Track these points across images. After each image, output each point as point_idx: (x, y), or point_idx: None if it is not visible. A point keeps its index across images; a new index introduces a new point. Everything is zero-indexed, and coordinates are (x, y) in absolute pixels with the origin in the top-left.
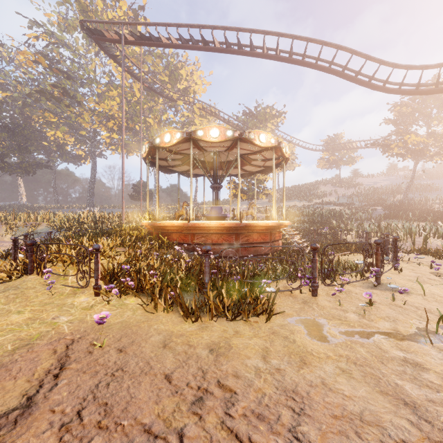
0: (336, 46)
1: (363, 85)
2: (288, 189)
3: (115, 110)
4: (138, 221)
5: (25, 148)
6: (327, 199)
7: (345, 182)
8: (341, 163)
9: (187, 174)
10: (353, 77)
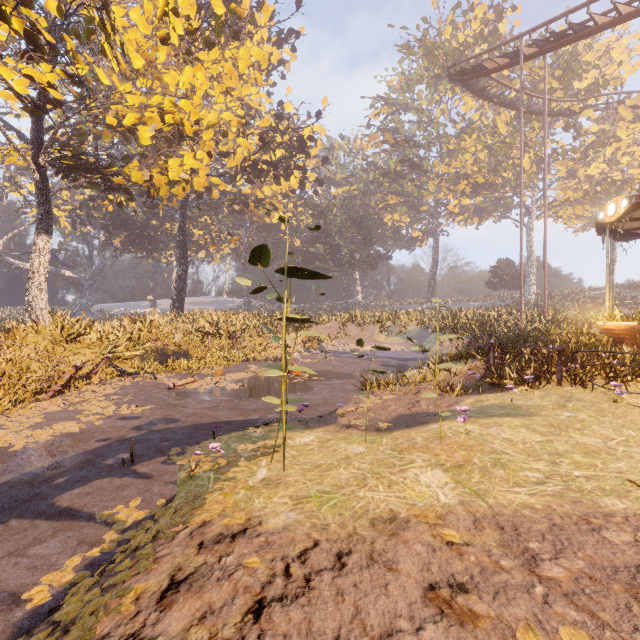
0: None
1: None
2: None
3: (470, 165)
4: (541, 321)
5: (369, 241)
6: None
7: None
8: None
9: None
10: None
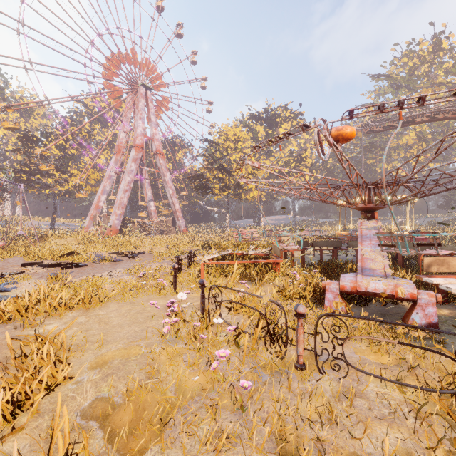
0: (446, 110)
1: None
2: None
3: (412, 140)
4: None
5: None
6: None
7: None
8: None
9: None
10: None
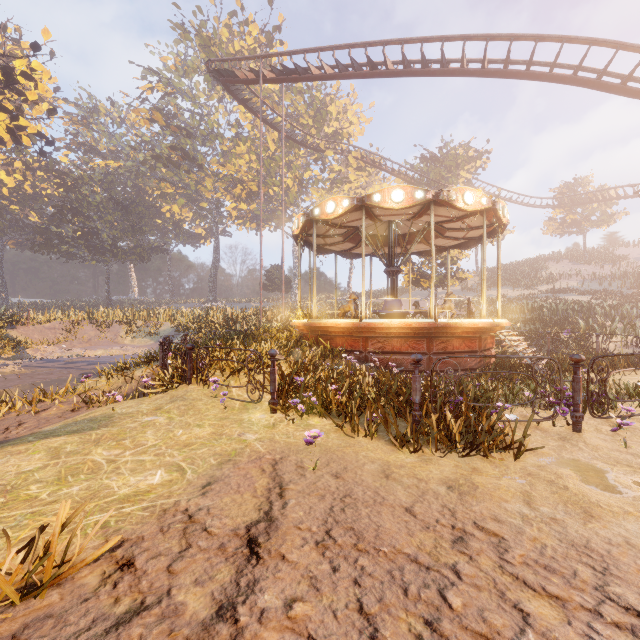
0: (588, 40)
1: (636, 97)
2: (493, 269)
3: (244, 171)
4: (279, 320)
5: (140, 229)
6: (563, 283)
7: (595, 255)
8: (587, 224)
9: (348, 253)
10: (618, 87)
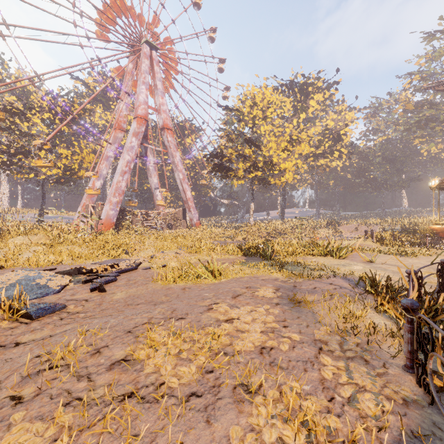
0: None
1: None
2: None
3: None
4: None
5: (401, 170)
6: None
7: None
8: None
9: None
10: None
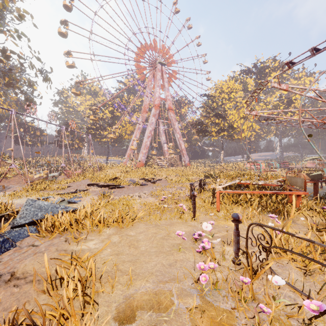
0: None
1: None
2: None
3: None
4: None
5: None
6: None
7: None
8: None
9: None
10: None
